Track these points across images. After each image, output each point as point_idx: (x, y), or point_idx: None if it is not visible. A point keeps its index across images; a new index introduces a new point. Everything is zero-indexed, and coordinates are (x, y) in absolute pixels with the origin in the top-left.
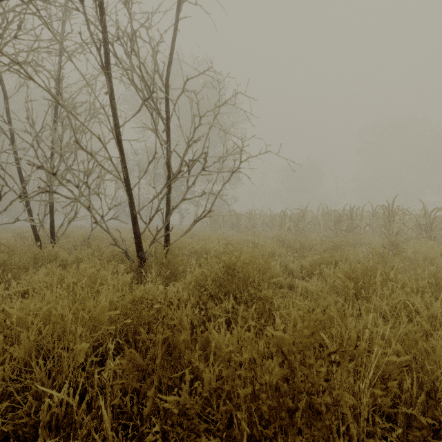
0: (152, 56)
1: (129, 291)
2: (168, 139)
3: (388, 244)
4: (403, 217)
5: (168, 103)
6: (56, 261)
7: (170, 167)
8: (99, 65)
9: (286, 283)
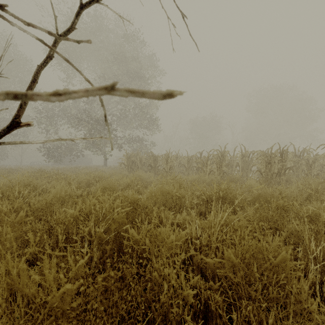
0: None
1: None
2: None
3: None
4: None
5: None
6: None
7: None
8: None
9: None
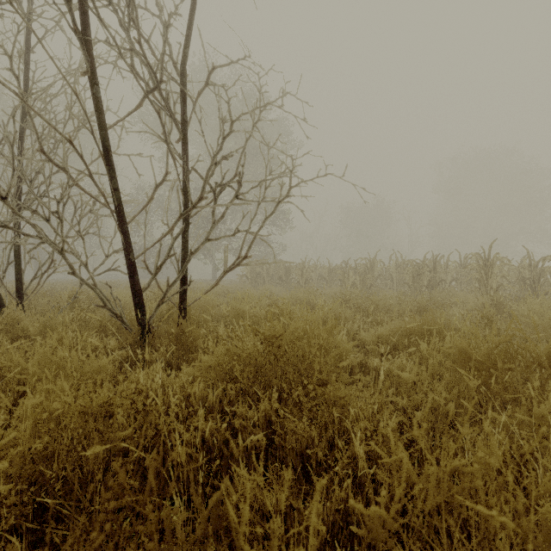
0: (163, 34)
1: (113, 381)
2: (185, 152)
3: (490, 303)
4: (503, 269)
5: (185, 100)
6: (14, 331)
7: (188, 193)
8: (71, 28)
9: (357, 362)
